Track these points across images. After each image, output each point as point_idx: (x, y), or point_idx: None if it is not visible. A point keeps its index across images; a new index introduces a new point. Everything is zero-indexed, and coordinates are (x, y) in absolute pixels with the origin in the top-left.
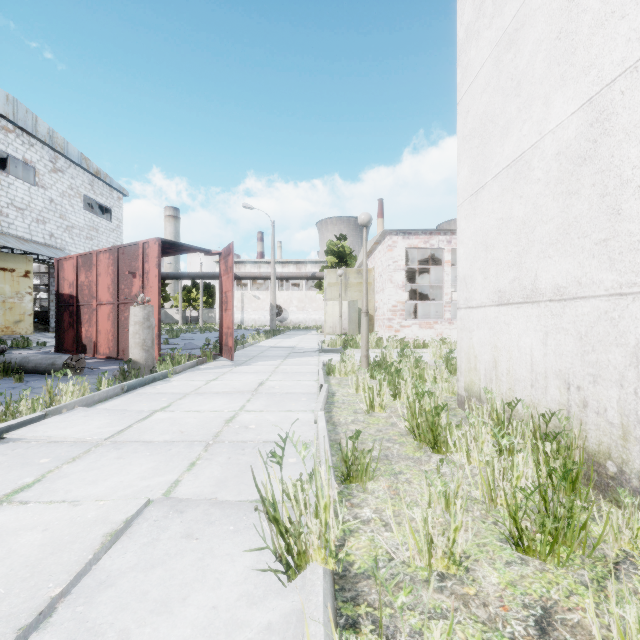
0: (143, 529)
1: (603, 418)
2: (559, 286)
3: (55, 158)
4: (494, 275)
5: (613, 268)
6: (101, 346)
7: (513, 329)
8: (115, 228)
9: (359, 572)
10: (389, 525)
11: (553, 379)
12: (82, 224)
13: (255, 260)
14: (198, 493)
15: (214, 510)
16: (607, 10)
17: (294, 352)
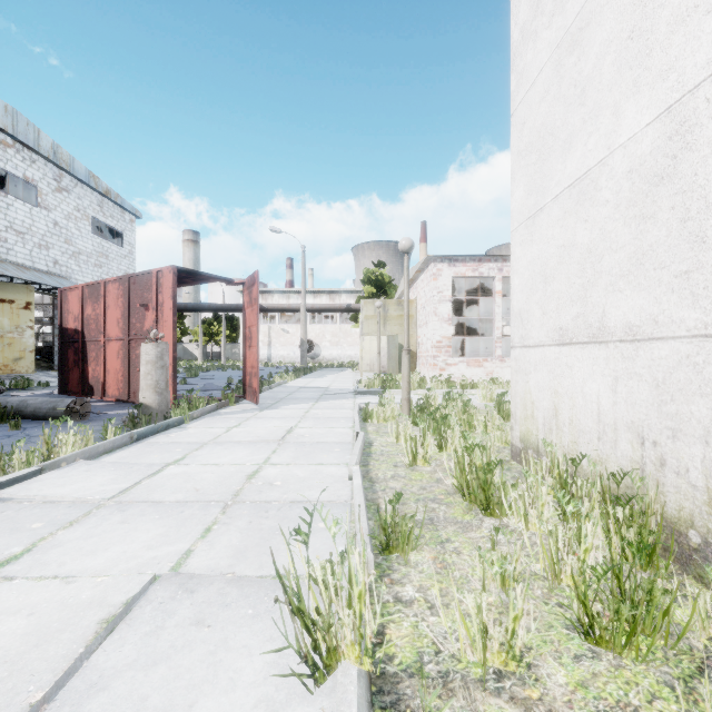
0: (146, 614)
1: (684, 479)
2: (631, 324)
3: (60, 176)
4: (554, 310)
5: (696, 305)
6: (110, 387)
7: (577, 373)
8: (127, 254)
9: (400, 669)
10: (435, 607)
11: (624, 432)
12: (90, 250)
13: (284, 290)
14: (213, 566)
15: (230, 589)
16: (689, 4)
17: (327, 394)
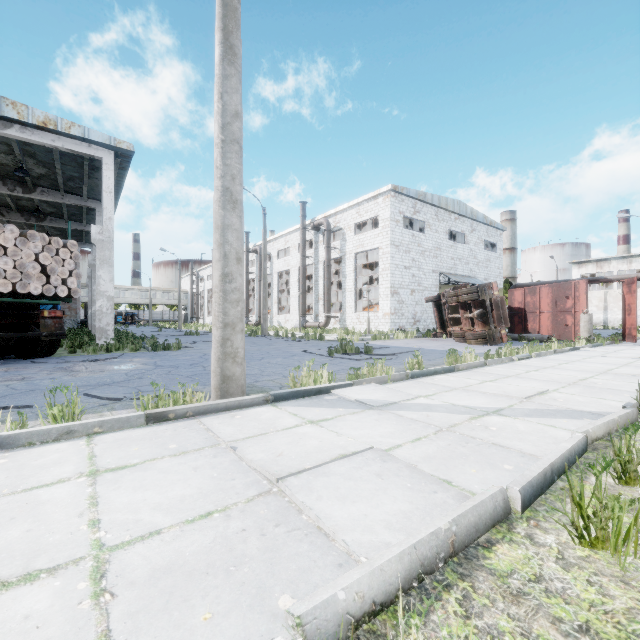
0: None
1: None
2: None
3: (472, 224)
4: None
5: None
6: (542, 333)
7: None
8: (498, 256)
9: None
10: None
11: None
12: (482, 259)
13: (623, 255)
14: None
15: None
16: None
17: None
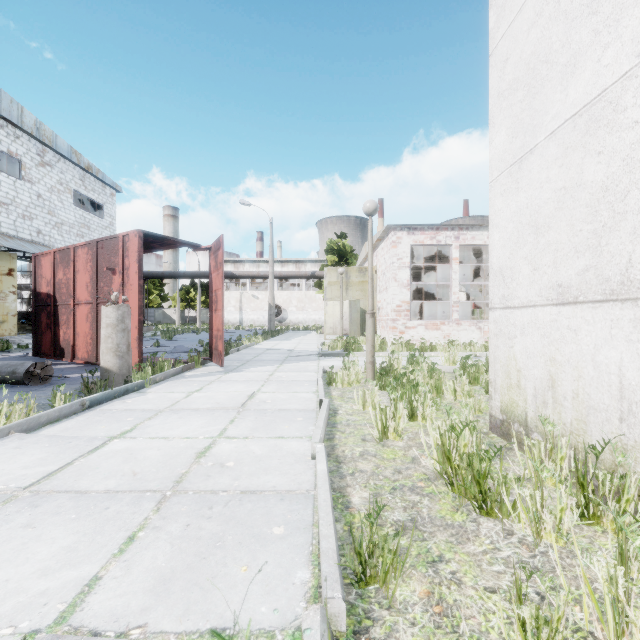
0: None
1: None
2: None
3: (43, 151)
4: (550, 264)
5: None
6: (79, 350)
7: (585, 337)
8: (108, 225)
9: None
10: None
11: None
12: (72, 221)
13: (254, 259)
14: (119, 611)
15: None
16: None
17: (292, 356)
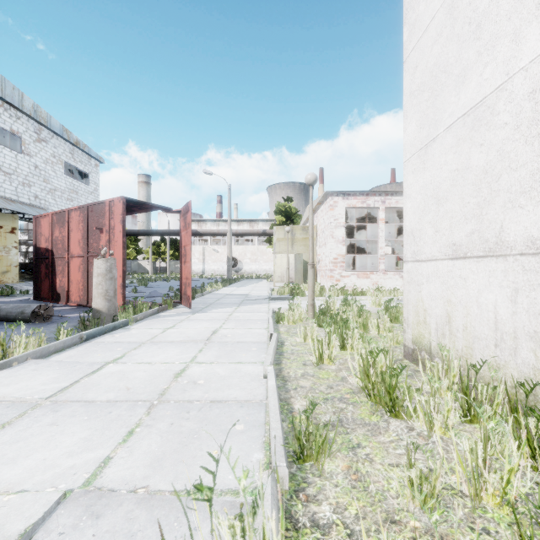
0: None
1: None
2: (534, 238)
3: (39, 130)
4: (447, 228)
5: None
6: (73, 295)
7: (471, 284)
8: (93, 191)
9: None
10: (355, 535)
11: (525, 340)
12: (63, 187)
13: (214, 219)
14: (128, 478)
15: (139, 512)
16: None
17: (247, 299)
